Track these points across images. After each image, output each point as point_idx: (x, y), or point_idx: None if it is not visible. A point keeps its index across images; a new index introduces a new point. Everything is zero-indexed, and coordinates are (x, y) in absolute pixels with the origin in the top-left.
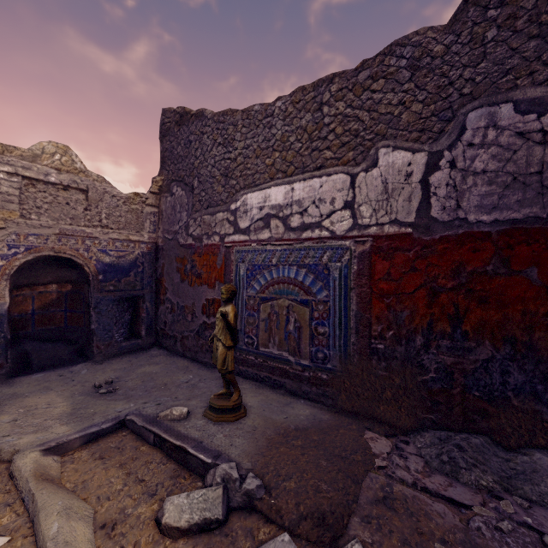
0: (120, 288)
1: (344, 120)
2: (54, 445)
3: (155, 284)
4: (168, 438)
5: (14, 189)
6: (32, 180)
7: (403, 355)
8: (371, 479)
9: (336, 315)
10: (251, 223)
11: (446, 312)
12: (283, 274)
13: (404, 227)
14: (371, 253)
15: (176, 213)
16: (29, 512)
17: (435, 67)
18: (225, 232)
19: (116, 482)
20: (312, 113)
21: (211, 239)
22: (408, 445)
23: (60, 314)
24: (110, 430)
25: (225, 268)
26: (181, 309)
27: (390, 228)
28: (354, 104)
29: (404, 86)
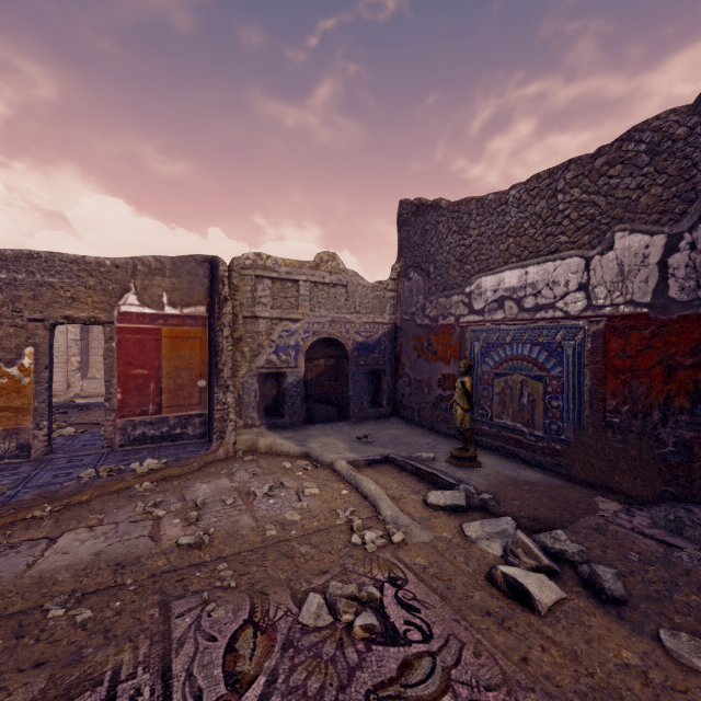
0: (368, 363)
1: (579, 206)
2: (351, 460)
3: (394, 360)
4: (422, 467)
5: (307, 292)
6: (315, 283)
7: (639, 429)
8: (589, 519)
9: (570, 390)
10: (485, 304)
11: (684, 389)
12: (517, 351)
13: (639, 307)
14: (605, 332)
15: (413, 296)
16: (352, 485)
17: (676, 150)
18: (460, 313)
19: (393, 484)
20: (547, 200)
21: (447, 319)
22: (640, 511)
23: (326, 383)
24: (380, 461)
25: (460, 346)
26: (418, 383)
27: (624, 308)
28: (590, 189)
29: (643, 170)
